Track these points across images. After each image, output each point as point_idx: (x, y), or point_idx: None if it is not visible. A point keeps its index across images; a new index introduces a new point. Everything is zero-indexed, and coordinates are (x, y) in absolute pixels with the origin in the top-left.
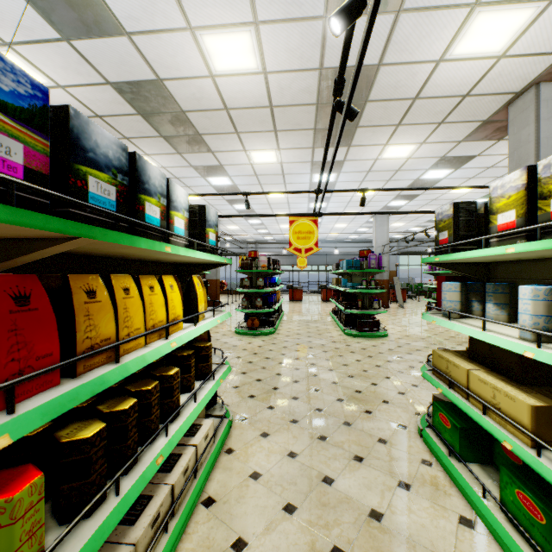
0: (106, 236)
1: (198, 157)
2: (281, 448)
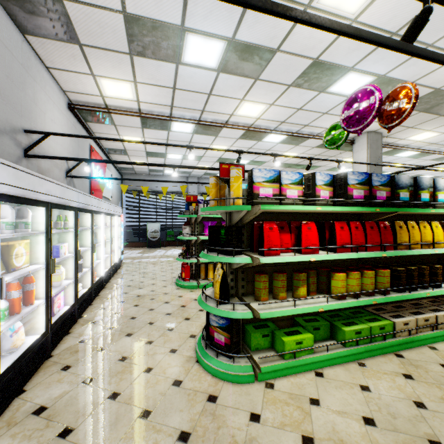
0: (406, 210)
1: None
2: None
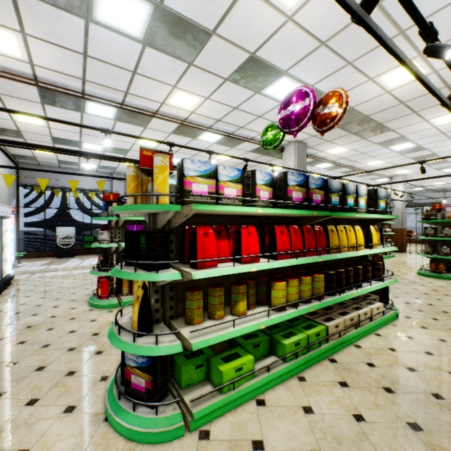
0: (337, 214)
1: (380, 136)
2: (434, 335)
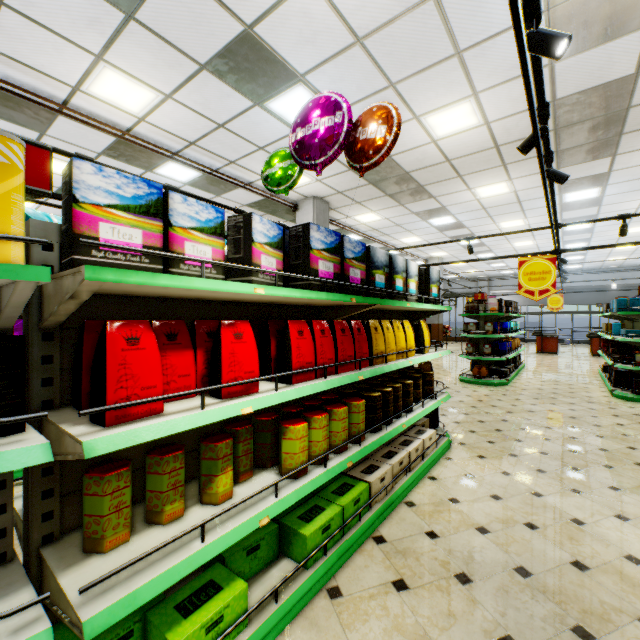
0: (384, 302)
1: (420, 204)
2: (495, 467)
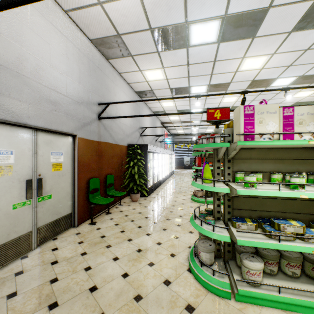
0: None
1: None
2: None
